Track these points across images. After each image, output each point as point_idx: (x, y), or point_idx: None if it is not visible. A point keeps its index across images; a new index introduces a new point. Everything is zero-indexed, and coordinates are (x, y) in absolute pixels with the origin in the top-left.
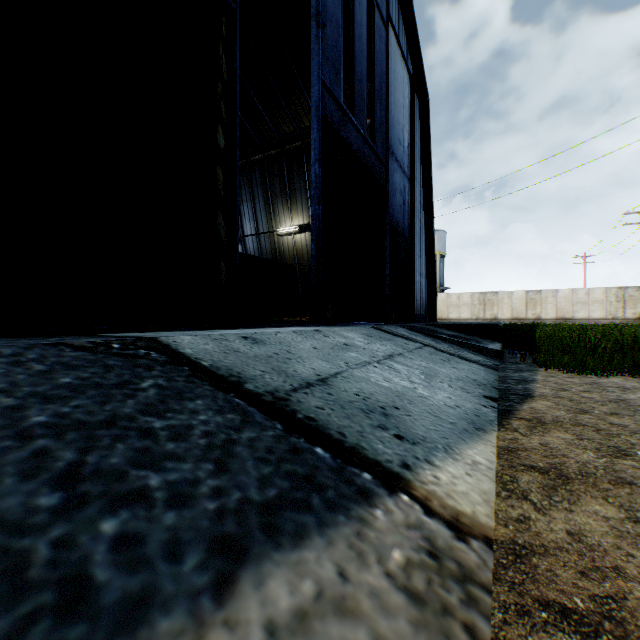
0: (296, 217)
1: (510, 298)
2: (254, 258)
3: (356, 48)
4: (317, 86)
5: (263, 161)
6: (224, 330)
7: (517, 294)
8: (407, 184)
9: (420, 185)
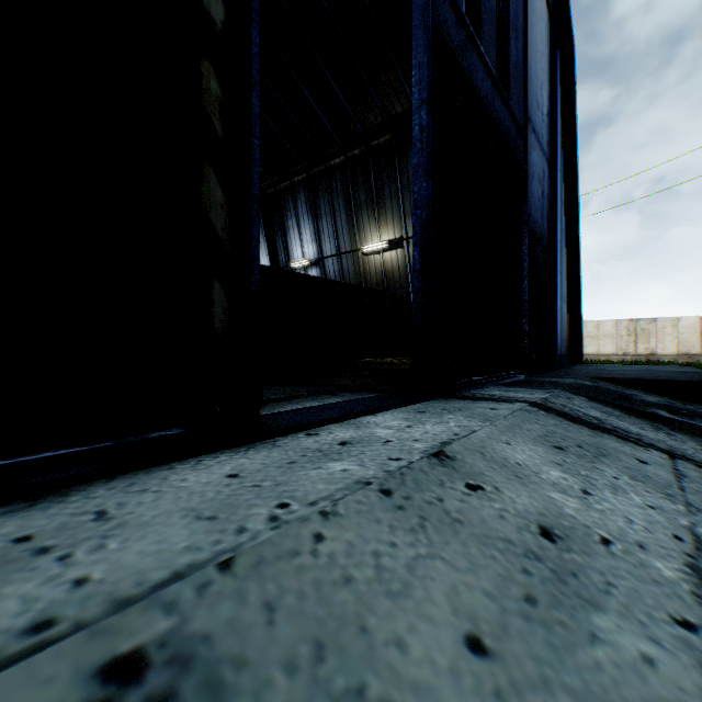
0: (385, 230)
1: (675, 327)
2: (332, 283)
3: None
4: None
5: (345, 165)
6: (194, 467)
7: (686, 321)
8: (546, 168)
9: (560, 172)
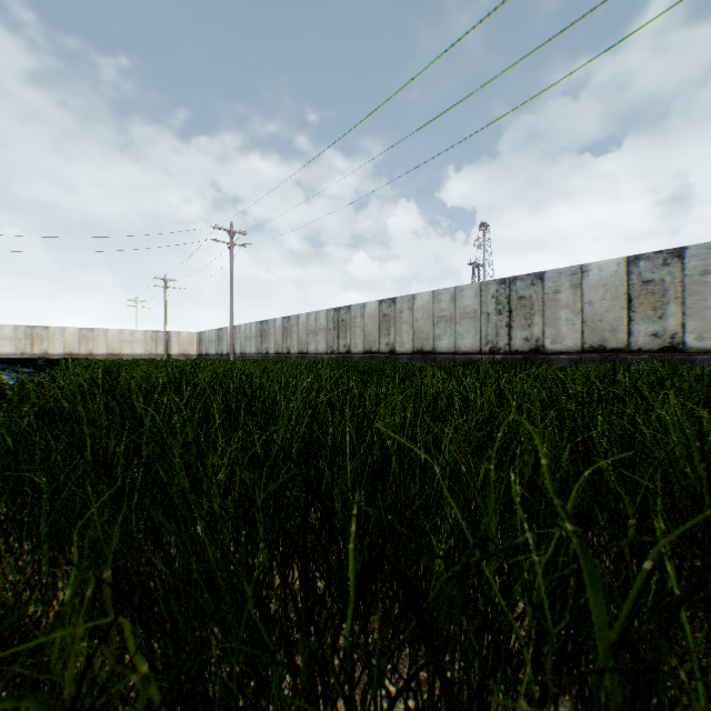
0: None
1: (65, 334)
2: None
3: None
4: None
5: None
6: None
7: (72, 330)
8: None
9: None
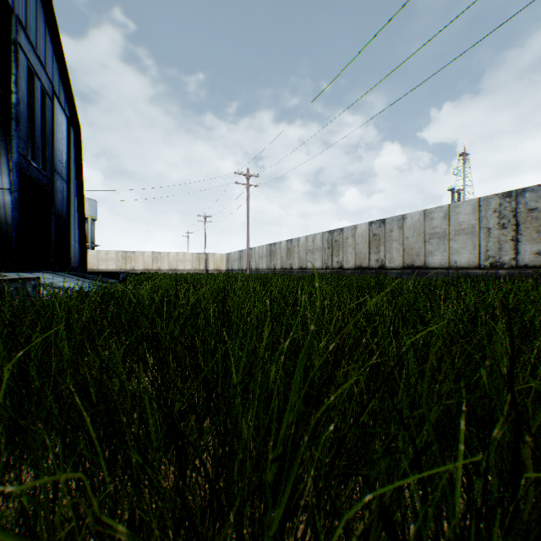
0: None
1: (143, 256)
2: None
3: (36, 123)
4: (18, 154)
5: None
6: None
7: (148, 254)
8: (66, 185)
9: (75, 183)
